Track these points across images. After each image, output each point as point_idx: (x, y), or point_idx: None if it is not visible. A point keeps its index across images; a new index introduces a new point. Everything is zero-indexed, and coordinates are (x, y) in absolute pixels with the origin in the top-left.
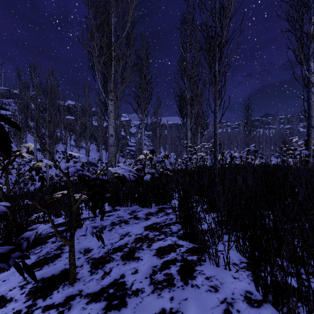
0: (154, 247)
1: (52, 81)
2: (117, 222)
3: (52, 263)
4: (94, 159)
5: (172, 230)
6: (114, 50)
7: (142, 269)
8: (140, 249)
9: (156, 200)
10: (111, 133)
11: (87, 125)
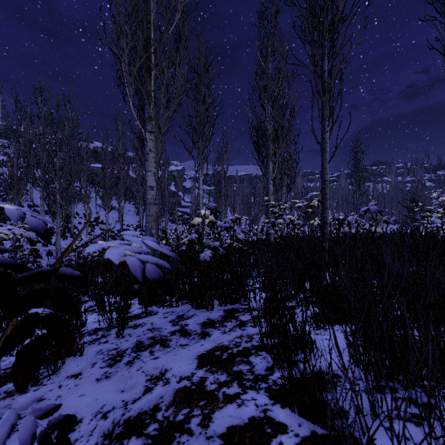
0: (217, 427)
1: (69, 112)
2: (147, 341)
3: None
4: (132, 226)
5: (254, 369)
6: (155, 54)
7: None
8: (184, 433)
9: (221, 295)
10: (150, 184)
11: (120, 176)
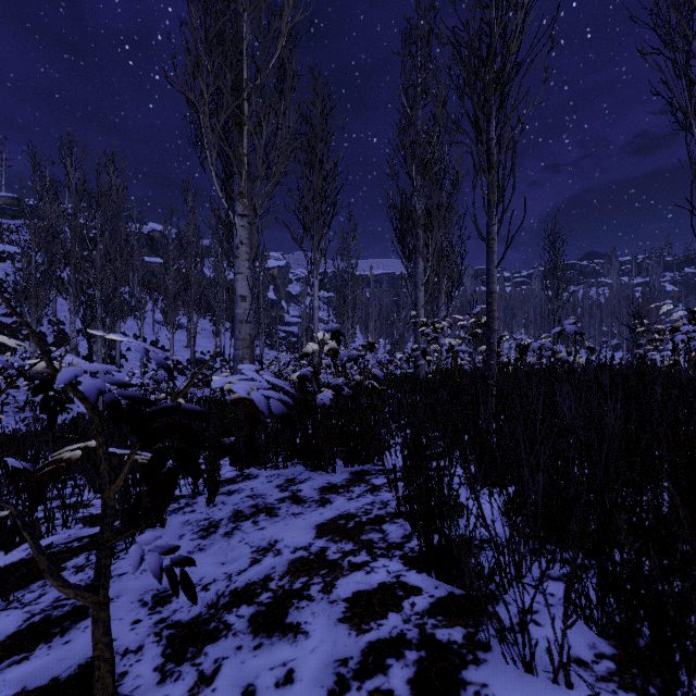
0: (342, 592)
1: (113, 178)
2: (248, 510)
3: (62, 637)
4: (208, 353)
5: (388, 537)
6: (249, 100)
7: (306, 668)
8: (303, 599)
9: (347, 452)
10: (241, 293)
11: (191, 276)
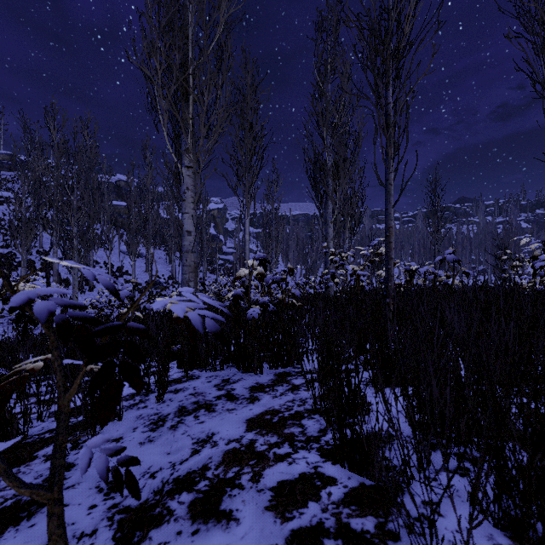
0: (268, 482)
1: (87, 139)
2: (191, 406)
3: (28, 521)
4: (162, 277)
5: (307, 431)
6: (193, 75)
7: None
8: (235, 488)
9: (272, 358)
10: (187, 229)
11: (149, 216)
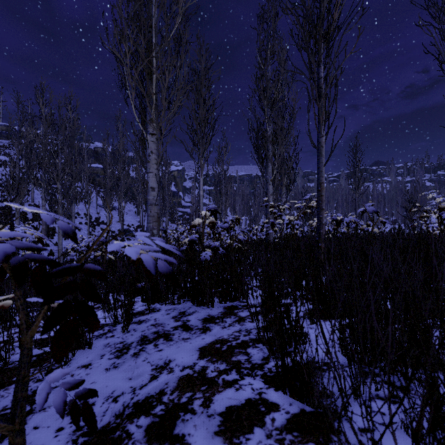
0: (217, 407)
1: (70, 112)
2: (152, 335)
3: (1, 443)
4: (132, 226)
5: (252, 359)
6: (156, 58)
7: None
8: (188, 412)
9: (221, 293)
10: (151, 185)
11: (121, 176)
